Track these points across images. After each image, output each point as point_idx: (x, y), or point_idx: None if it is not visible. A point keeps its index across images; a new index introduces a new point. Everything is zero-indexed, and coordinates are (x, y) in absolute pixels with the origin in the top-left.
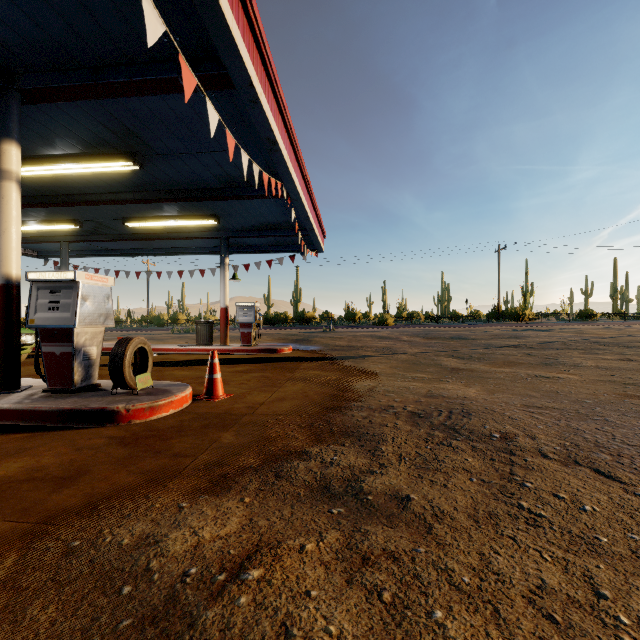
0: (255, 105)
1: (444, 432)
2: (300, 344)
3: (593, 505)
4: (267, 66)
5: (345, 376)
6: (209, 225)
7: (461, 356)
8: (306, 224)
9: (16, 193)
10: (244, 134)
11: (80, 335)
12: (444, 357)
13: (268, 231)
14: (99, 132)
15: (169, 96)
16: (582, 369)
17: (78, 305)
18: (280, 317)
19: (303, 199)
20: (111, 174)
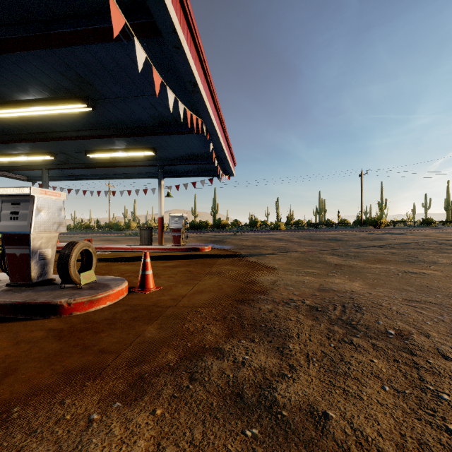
0: (178, 50)
1: (342, 327)
2: (217, 244)
3: None
4: (188, 19)
5: (251, 271)
6: (149, 156)
7: (340, 254)
8: (221, 154)
9: None
10: (172, 80)
11: (36, 239)
12: (327, 255)
13: (193, 160)
14: (59, 80)
15: (110, 46)
16: (440, 266)
17: (33, 215)
18: (203, 224)
19: (219, 134)
20: (72, 115)
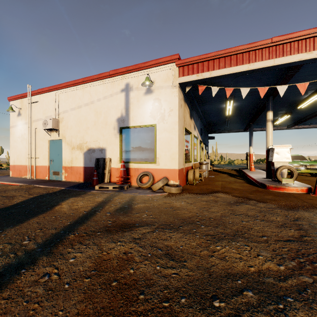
0: None
1: None
2: None
3: (246, 223)
4: None
5: None
6: None
7: None
8: None
9: (270, 124)
10: None
11: (276, 164)
12: None
13: None
14: None
15: (303, 70)
16: None
17: (273, 155)
18: None
19: None
20: None
